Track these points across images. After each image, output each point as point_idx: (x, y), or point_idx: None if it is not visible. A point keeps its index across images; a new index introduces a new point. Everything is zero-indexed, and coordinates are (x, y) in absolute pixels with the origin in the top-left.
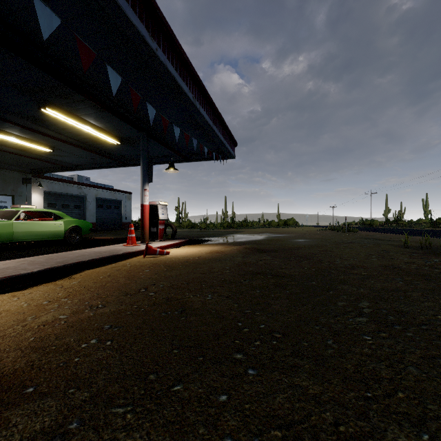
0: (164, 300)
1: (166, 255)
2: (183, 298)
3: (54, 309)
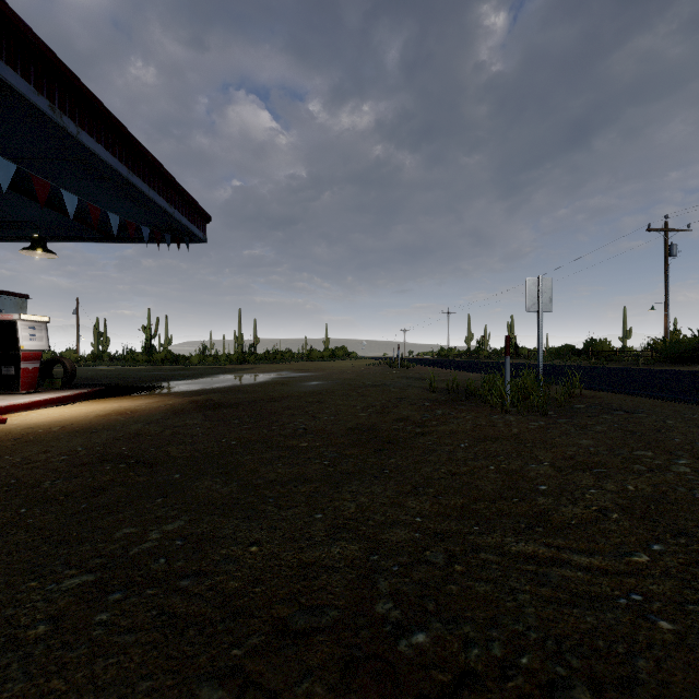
0: None
1: None
2: None
3: None
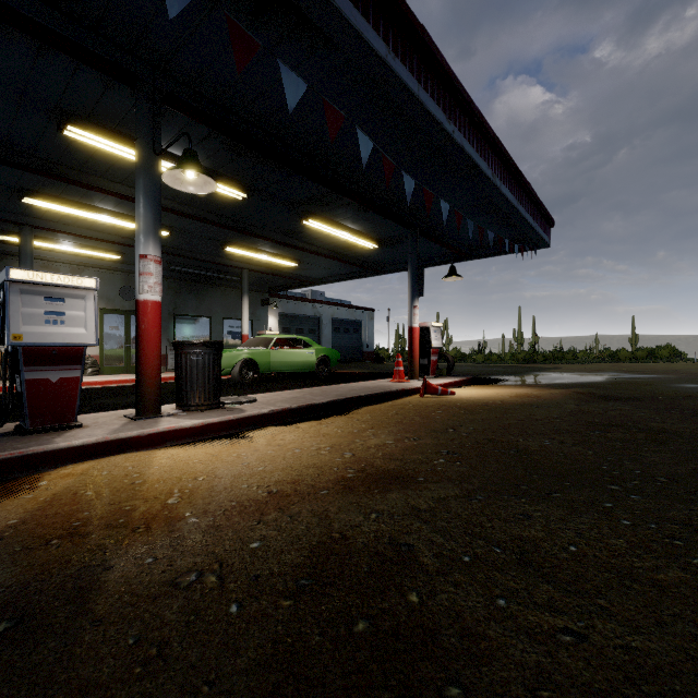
0: (486, 440)
1: (450, 397)
2: (509, 441)
3: (373, 436)
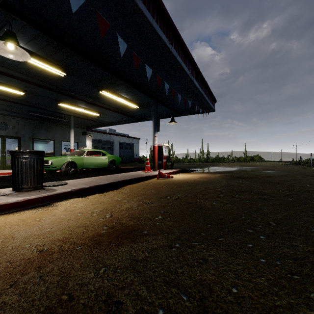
0: (185, 202)
1: (171, 179)
2: (197, 202)
3: (127, 202)
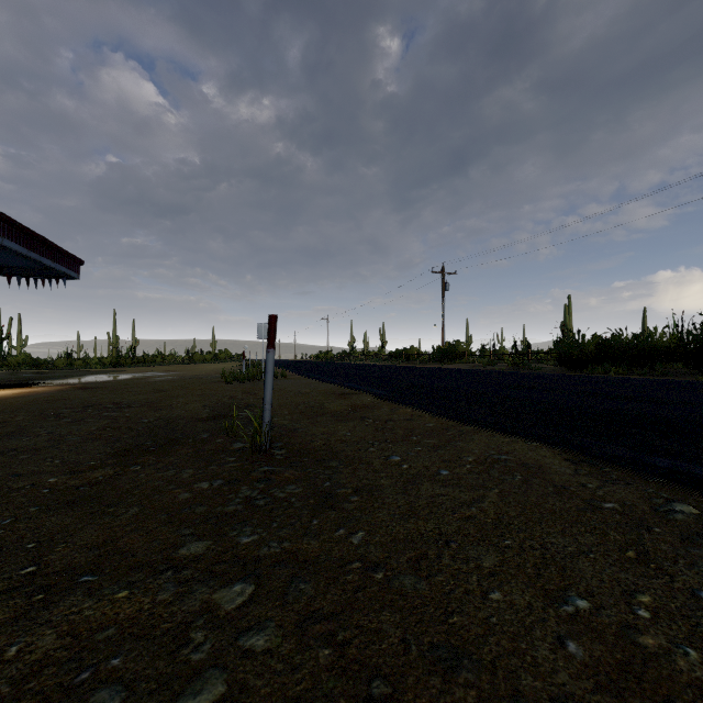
0: None
1: None
2: None
3: None
